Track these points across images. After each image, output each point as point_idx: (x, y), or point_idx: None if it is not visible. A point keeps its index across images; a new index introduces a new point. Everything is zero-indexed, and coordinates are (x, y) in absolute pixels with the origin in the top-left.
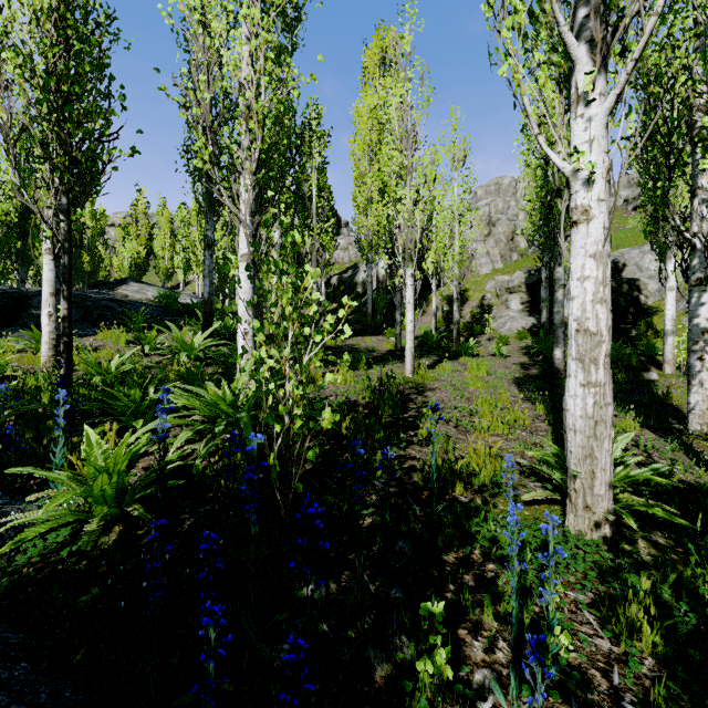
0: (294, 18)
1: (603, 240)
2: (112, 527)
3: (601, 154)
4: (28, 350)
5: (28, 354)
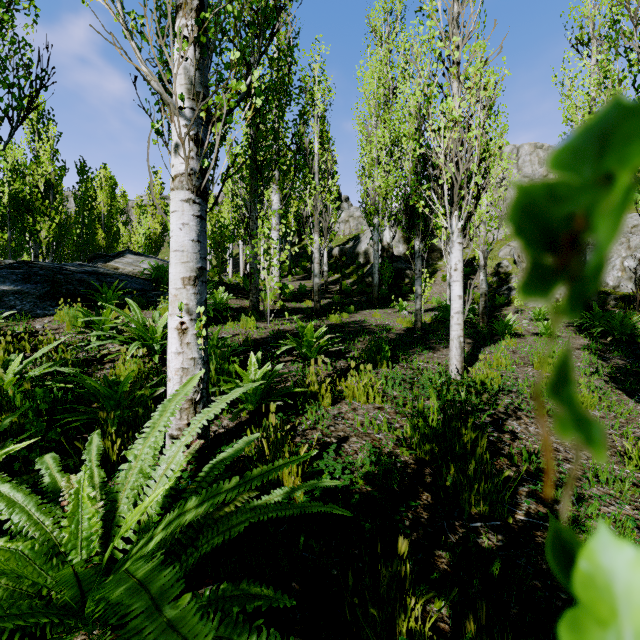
0: None
1: None
2: None
3: None
4: None
5: None
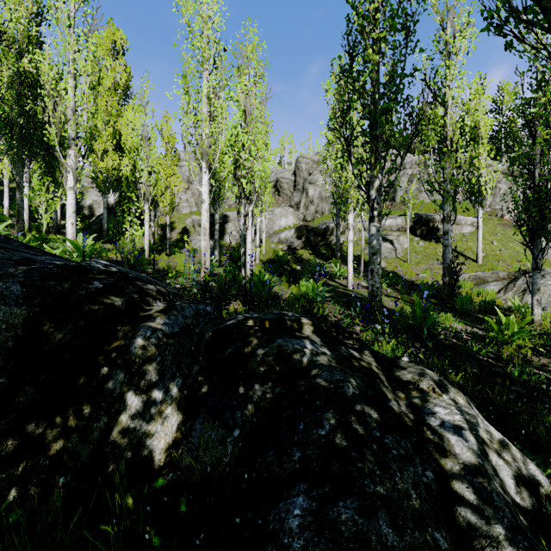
0: (98, 85)
1: (208, 208)
2: None
3: (207, 188)
4: None
5: None
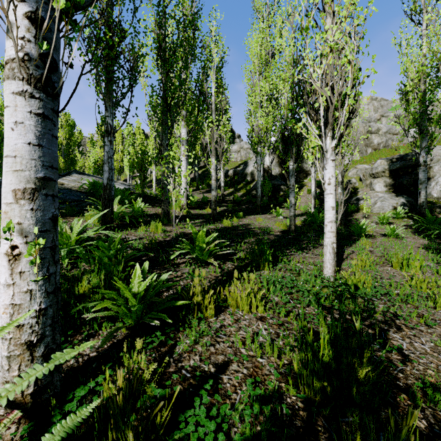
0: None
1: None
2: None
3: None
4: None
5: None
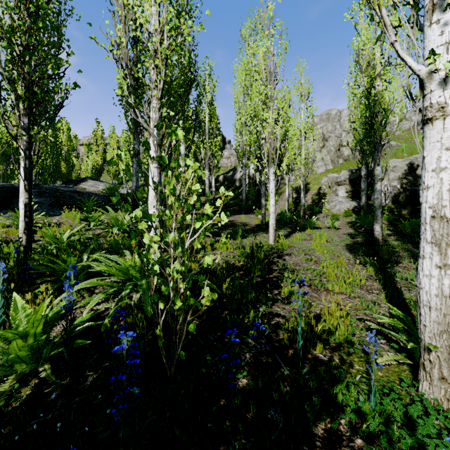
0: None
1: None
2: (30, 379)
3: None
4: (12, 225)
5: (12, 228)
